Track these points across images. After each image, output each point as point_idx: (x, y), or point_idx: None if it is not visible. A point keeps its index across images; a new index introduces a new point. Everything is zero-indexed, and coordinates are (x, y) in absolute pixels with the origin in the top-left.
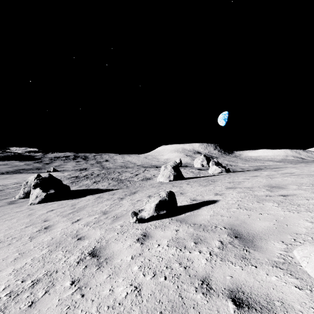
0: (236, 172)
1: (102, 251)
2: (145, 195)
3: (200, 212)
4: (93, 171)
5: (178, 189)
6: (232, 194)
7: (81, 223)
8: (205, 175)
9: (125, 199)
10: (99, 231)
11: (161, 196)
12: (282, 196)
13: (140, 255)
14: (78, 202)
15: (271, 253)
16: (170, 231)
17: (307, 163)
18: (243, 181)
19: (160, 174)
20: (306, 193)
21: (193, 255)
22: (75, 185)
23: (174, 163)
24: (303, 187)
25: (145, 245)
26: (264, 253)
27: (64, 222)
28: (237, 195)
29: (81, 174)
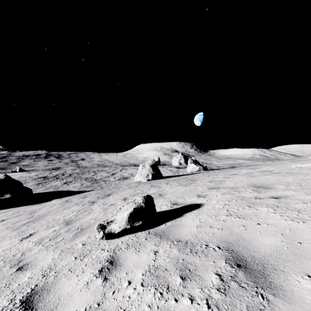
0: (213, 170)
1: (42, 297)
2: (121, 198)
3: (184, 221)
4: (65, 171)
5: (157, 190)
6: (216, 196)
7: (33, 240)
8: (184, 174)
9: (96, 204)
10: (52, 253)
11: (136, 203)
12: (274, 198)
13: (99, 307)
14: (39, 208)
15: (303, 304)
16: (146, 253)
17: (274, 161)
18: (224, 180)
19: (138, 173)
20: (299, 194)
21: (182, 308)
22: (42, 187)
23: (152, 162)
24: (292, 187)
25: (110, 282)
26: (292, 303)
27: (10, 239)
28: (223, 197)
29: (50, 174)
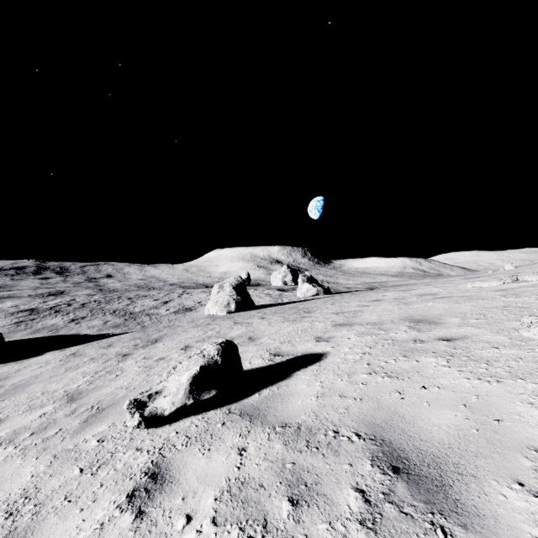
0: (340, 294)
1: None
2: (178, 345)
3: (293, 387)
4: (74, 298)
5: (245, 330)
6: (349, 338)
7: None
8: (292, 301)
9: (132, 358)
10: (33, 463)
11: (206, 356)
12: (444, 341)
13: None
14: (17, 370)
15: None
16: (223, 454)
17: (436, 278)
18: (360, 311)
19: (211, 300)
20: (485, 332)
21: None
22: (25, 328)
23: (237, 280)
24: (472, 321)
25: (149, 520)
26: None
27: None
28: (360, 340)
29: (44, 304)
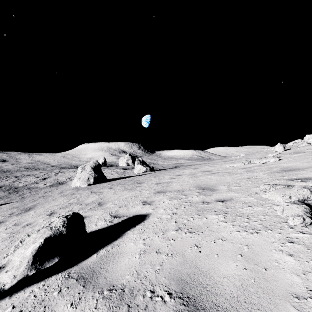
0: (159, 171)
1: None
2: (46, 212)
3: (123, 246)
4: None
5: (97, 197)
6: (163, 202)
7: None
8: (131, 175)
9: (4, 225)
10: None
11: (53, 228)
12: (220, 202)
13: None
14: None
15: None
16: None
17: (208, 161)
18: (171, 182)
19: (76, 177)
20: (241, 195)
21: None
22: None
23: (95, 163)
24: (233, 188)
25: None
26: None
27: None
28: (170, 203)
29: None
